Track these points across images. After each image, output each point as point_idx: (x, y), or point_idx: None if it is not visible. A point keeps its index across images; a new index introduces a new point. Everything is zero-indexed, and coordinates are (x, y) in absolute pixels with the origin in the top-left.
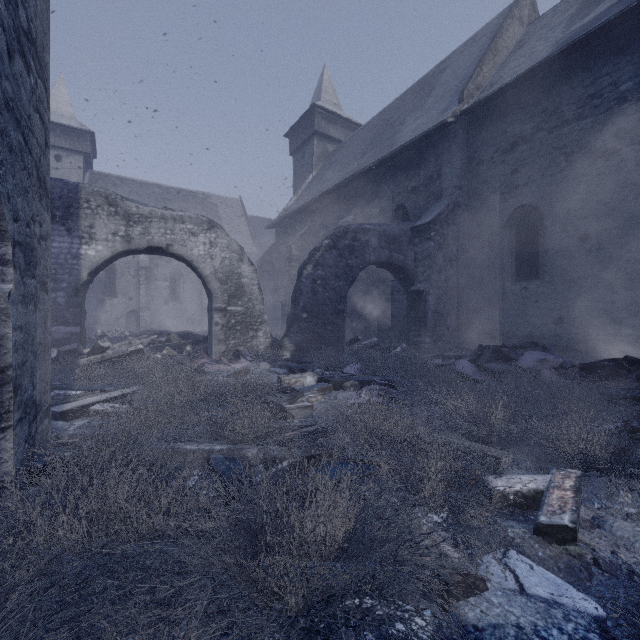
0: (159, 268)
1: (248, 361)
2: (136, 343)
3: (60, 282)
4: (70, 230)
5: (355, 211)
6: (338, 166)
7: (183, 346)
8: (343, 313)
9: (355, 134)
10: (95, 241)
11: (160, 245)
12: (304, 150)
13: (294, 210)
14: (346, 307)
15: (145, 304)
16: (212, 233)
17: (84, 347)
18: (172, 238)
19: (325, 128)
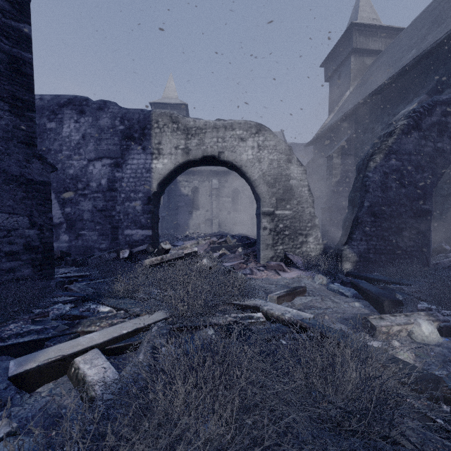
0: (224, 188)
1: (298, 270)
2: (202, 243)
3: (138, 193)
4: (144, 148)
5: (419, 98)
6: (383, 68)
7: (235, 248)
8: (428, 215)
9: (401, 34)
10: (162, 156)
11: (213, 153)
12: (340, 71)
13: (334, 122)
14: (432, 207)
15: (215, 214)
16: (260, 136)
17: (156, 247)
18: (223, 145)
19: (363, 43)
